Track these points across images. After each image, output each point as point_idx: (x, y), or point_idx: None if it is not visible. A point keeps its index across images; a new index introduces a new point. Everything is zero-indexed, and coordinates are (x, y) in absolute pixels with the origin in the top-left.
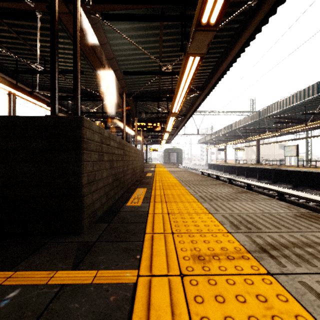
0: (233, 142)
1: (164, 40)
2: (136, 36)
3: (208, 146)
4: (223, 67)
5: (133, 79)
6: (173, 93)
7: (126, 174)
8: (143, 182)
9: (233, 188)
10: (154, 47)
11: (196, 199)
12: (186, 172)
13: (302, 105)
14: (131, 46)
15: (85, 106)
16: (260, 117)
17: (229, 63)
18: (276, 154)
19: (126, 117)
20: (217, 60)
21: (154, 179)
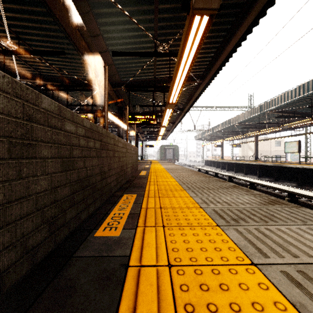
0: (230, 138)
1: (160, 9)
2: (125, 3)
3: (205, 143)
4: (229, 48)
5: (125, 64)
6: (171, 77)
7: (107, 176)
8: (134, 184)
9: (254, 194)
10: (148, 20)
11: (212, 219)
12: (185, 169)
13: (308, 98)
14: (120, 18)
15: (75, 98)
16: (261, 111)
17: (237, 43)
18: (273, 150)
19: (119, 110)
20: (222, 40)
21: (148, 180)
